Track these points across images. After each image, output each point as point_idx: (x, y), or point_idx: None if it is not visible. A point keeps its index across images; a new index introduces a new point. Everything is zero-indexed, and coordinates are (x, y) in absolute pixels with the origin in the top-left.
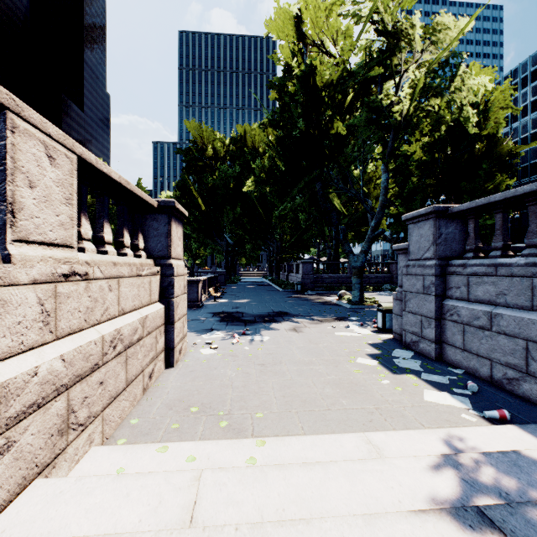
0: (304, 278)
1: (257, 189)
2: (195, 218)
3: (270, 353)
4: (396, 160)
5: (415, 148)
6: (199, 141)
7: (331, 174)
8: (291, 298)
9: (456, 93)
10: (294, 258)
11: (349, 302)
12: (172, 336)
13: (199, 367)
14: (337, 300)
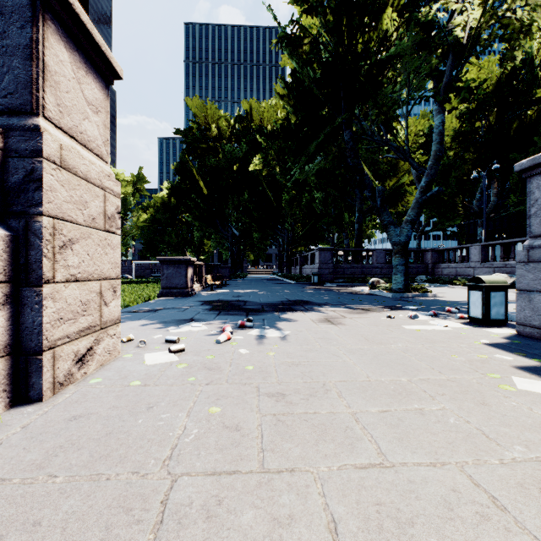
0: (321, 267)
1: (265, 169)
2: (197, 204)
3: (294, 363)
4: (456, 95)
5: (450, 120)
6: (201, 120)
7: (362, 124)
8: (308, 288)
9: (534, 9)
10: (307, 251)
11: (389, 290)
12: (36, 319)
13: (106, 404)
14: (370, 289)
